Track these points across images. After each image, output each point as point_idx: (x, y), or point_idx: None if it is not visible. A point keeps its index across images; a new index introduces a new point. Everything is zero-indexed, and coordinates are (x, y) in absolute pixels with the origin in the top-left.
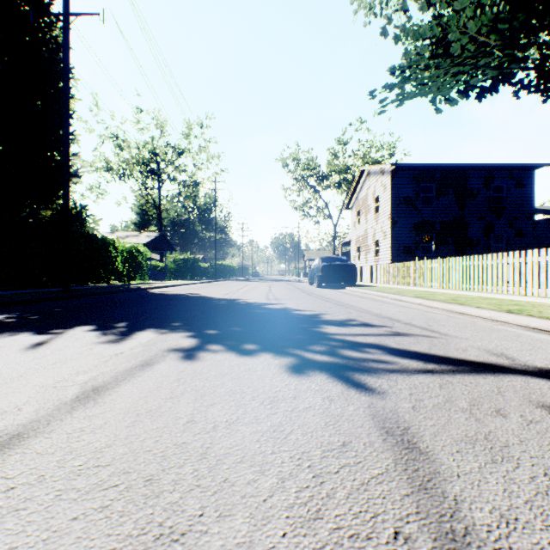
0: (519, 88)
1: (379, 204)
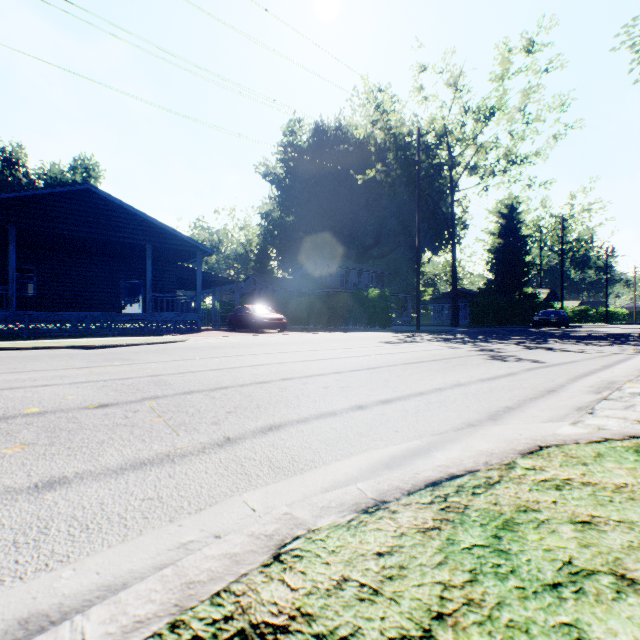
0: None
1: None
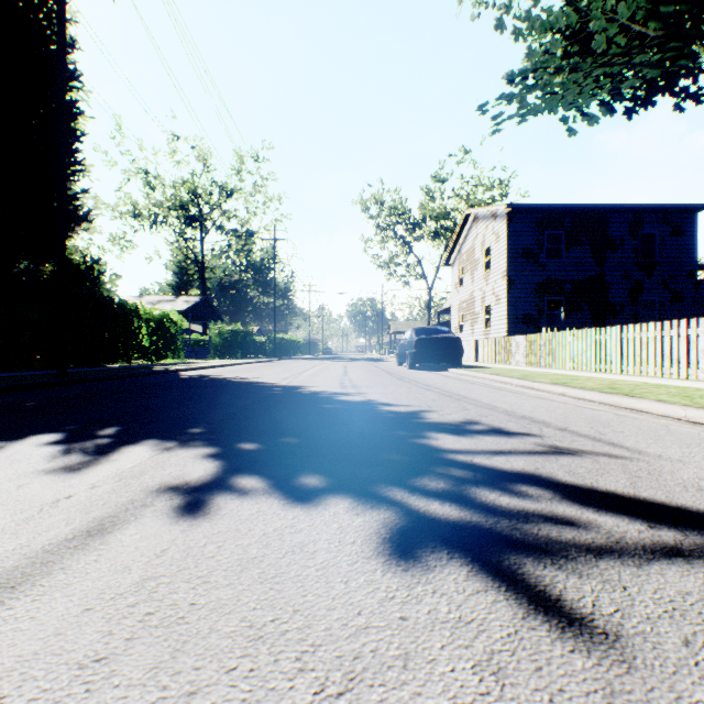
0: (684, 97)
1: (490, 259)
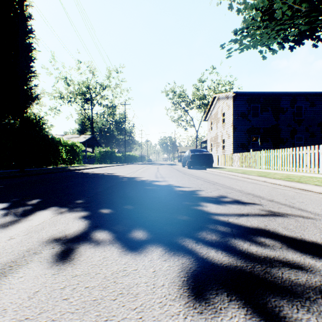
0: (318, 40)
1: (225, 117)
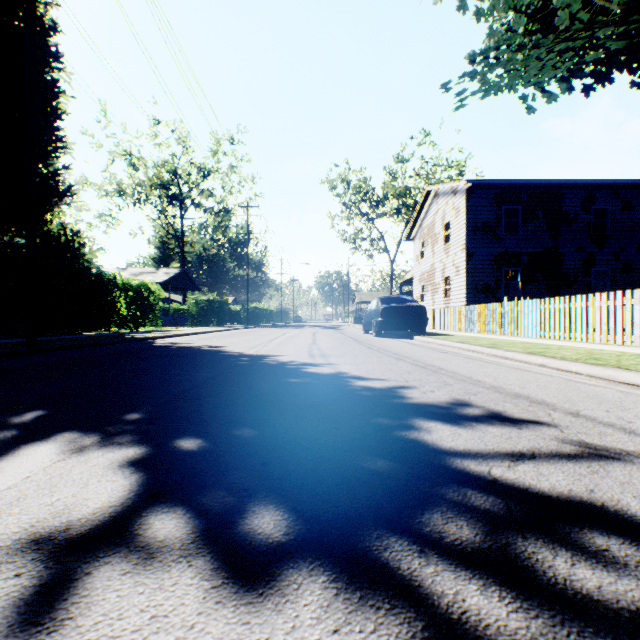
0: None
1: (450, 232)
